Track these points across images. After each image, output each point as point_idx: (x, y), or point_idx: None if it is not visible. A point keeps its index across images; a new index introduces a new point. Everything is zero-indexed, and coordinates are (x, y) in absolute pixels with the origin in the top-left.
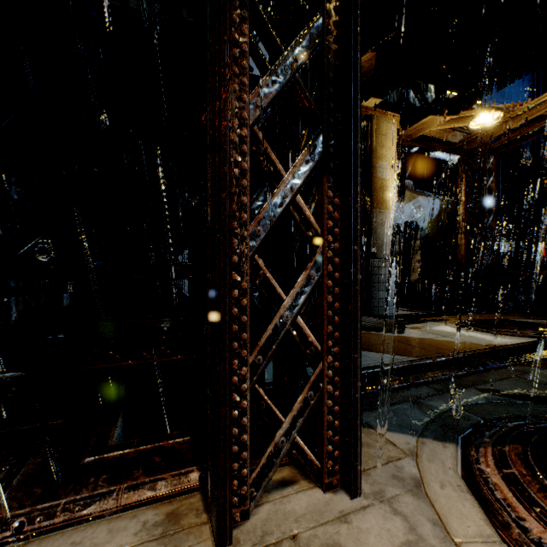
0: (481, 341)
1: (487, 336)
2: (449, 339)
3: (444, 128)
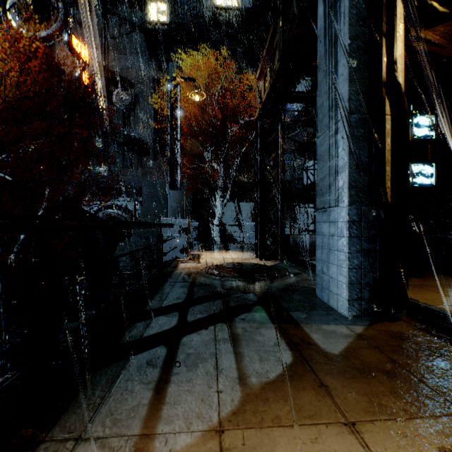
0: None
1: None
2: None
3: None
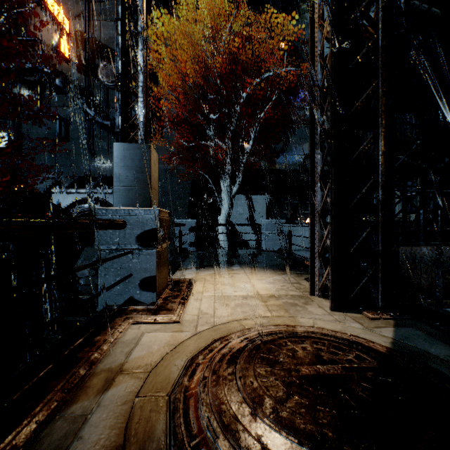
0: None
1: None
2: None
3: None
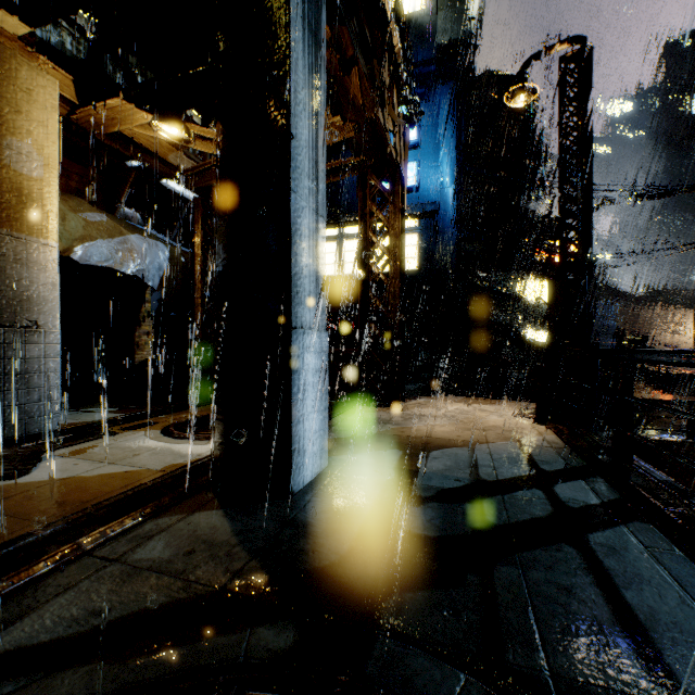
0: (164, 461)
1: (184, 447)
2: (112, 470)
3: (162, 140)
